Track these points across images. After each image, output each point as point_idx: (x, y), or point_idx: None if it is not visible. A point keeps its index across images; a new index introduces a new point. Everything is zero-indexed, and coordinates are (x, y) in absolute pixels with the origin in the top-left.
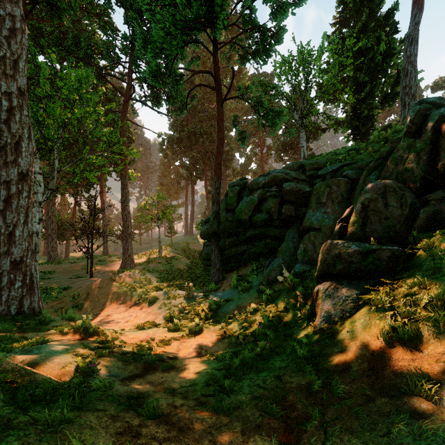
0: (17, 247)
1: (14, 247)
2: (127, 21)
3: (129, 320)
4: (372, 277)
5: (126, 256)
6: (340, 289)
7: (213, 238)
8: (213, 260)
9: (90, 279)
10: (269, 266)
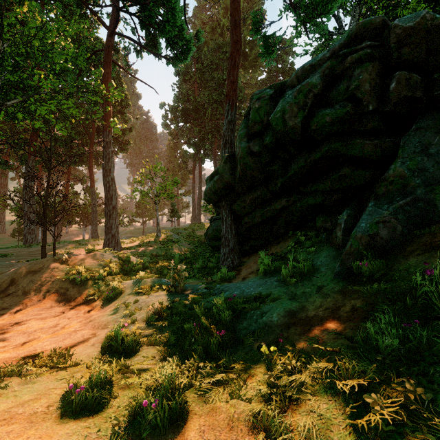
0: None
1: None
2: None
3: (32, 340)
4: None
5: (108, 236)
6: None
7: (224, 200)
8: (224, 234)
9: None
10: (364, 216)
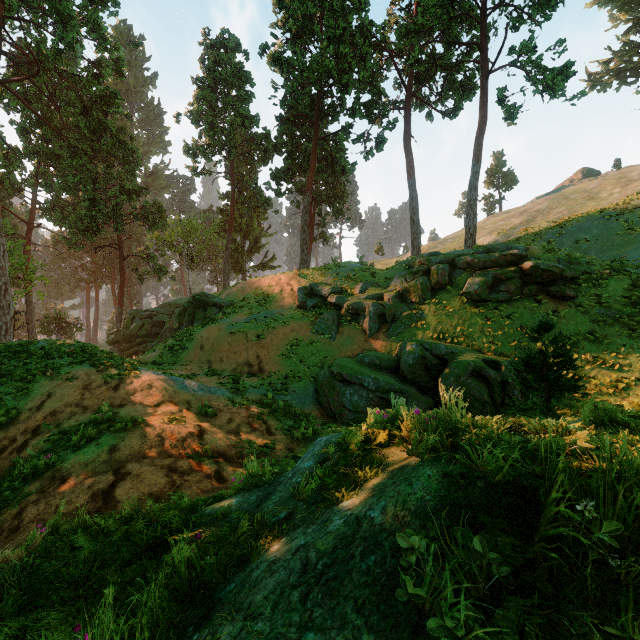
0: None
1: None
2: (37, 173)
3: None
4: None
5: None
6: None
7: (117, 345)
8: None
9: None
10: None
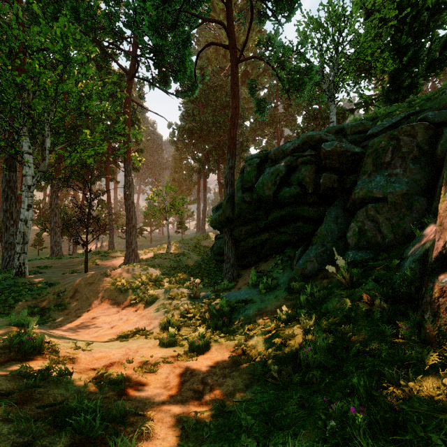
0: None
1: None
2: None
3: (115, 326)
4: None
5: (129, 250)
6: None
7: (226, 227)
8: (226, 253)
9: (84, 274)
10: (303, 256)
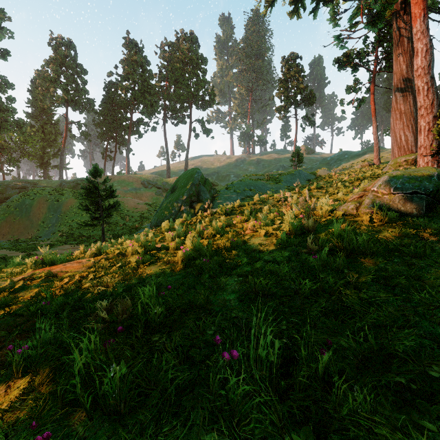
0: None
1: None
2: None
3: None
4: None
5: None
6: None
7: None
8: None
9: None
10: None
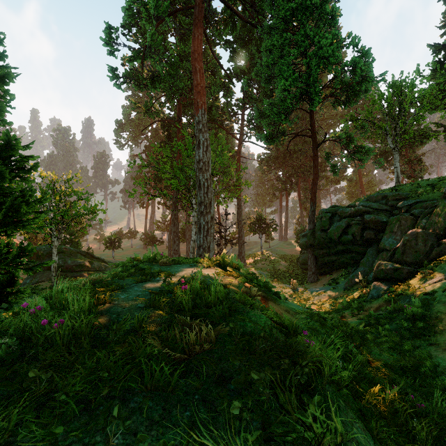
0: (211, 253)
1: (210, 253)
2: (243, 90)
3: None
4: (398, 281)
5: (240, 257)
6: (380, 285)
7: (310, 249)
8: (310, 265)
9: None
10: (353, 273)
